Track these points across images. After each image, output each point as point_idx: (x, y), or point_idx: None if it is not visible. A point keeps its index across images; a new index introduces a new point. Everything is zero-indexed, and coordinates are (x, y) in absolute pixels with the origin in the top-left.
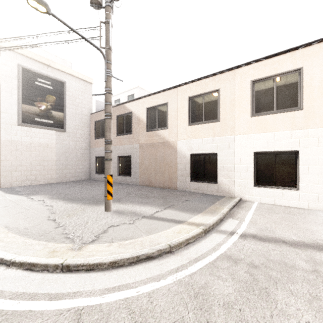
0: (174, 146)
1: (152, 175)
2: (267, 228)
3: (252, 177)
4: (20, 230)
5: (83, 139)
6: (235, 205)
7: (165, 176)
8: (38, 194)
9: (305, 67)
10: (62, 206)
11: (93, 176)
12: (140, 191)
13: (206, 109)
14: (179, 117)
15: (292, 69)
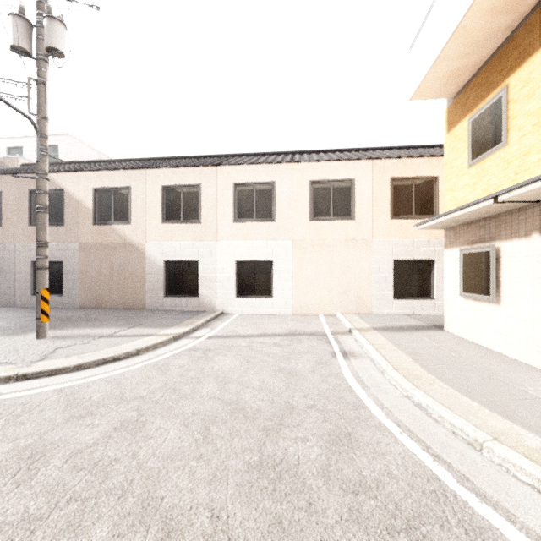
0: (142, 250)
1: (104, 291)
2: (234, 331)
3: (234, 287)
4: None
5: None
6: (215, 318)
7: (127, 291)
8: None
9: (277, 182)
10: None
11: None
12: (84, 315)
13: (185, 205)
14: (149, 210)
15: (268, 182)
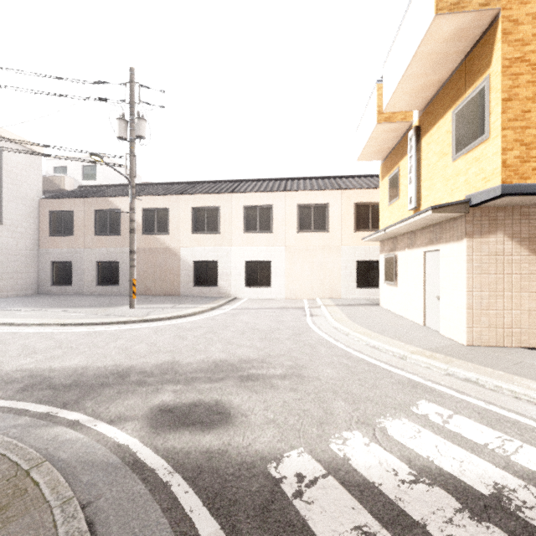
0: (177, 253)
1: (149, 283)
2: (246, 307)
3: (243, 280)
4: (79, 318)
5: (28, 235)
6: (231, 301)
7: (167, 283)
8: (7, 307)
9: (274, 205)
10: (77, 310)
11: (47, 290)
12: (141, 299)
13: (208, 221)
14: (182, 225)
15: (267, 205)
